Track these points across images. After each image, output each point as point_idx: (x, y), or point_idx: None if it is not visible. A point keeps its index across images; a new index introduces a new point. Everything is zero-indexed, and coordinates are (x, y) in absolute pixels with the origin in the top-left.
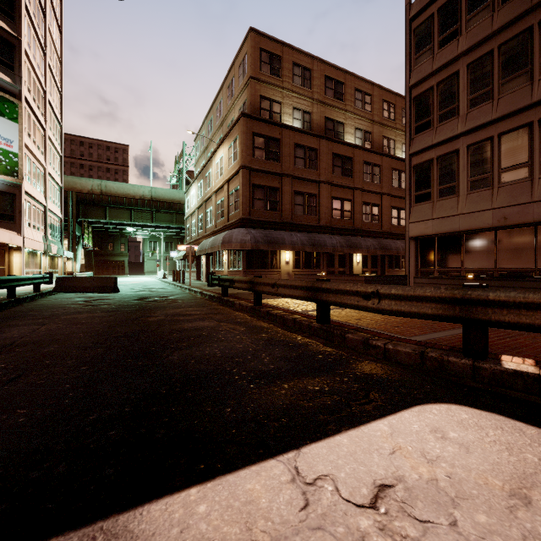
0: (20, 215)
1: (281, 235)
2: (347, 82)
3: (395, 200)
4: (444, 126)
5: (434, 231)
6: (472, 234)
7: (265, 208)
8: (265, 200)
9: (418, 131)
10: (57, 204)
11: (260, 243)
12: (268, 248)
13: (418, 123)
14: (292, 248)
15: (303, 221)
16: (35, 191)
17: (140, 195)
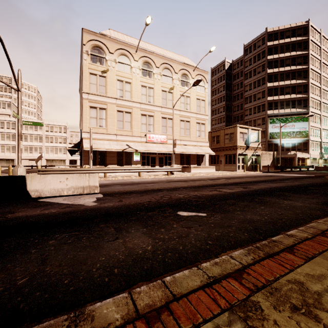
0: (309, 148)
1: None
2: None
3: None
4: None
5: None
6: None
7: None
8: None
9: None
10: None
11: None
12: None
13: None
14: None
15: None
16: (315, 138)
17: None
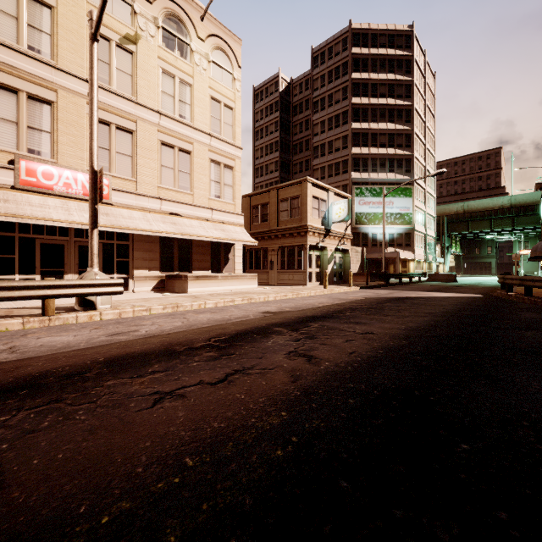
0: (413, 243)
1: None
2: None
3: None
4: None
5: None
6: None
7: None
8: None
9: None
10: (432, 229)
11: None
12: None
13: None
14: None
15: None
16: (419, 227)
17: (499, 206)
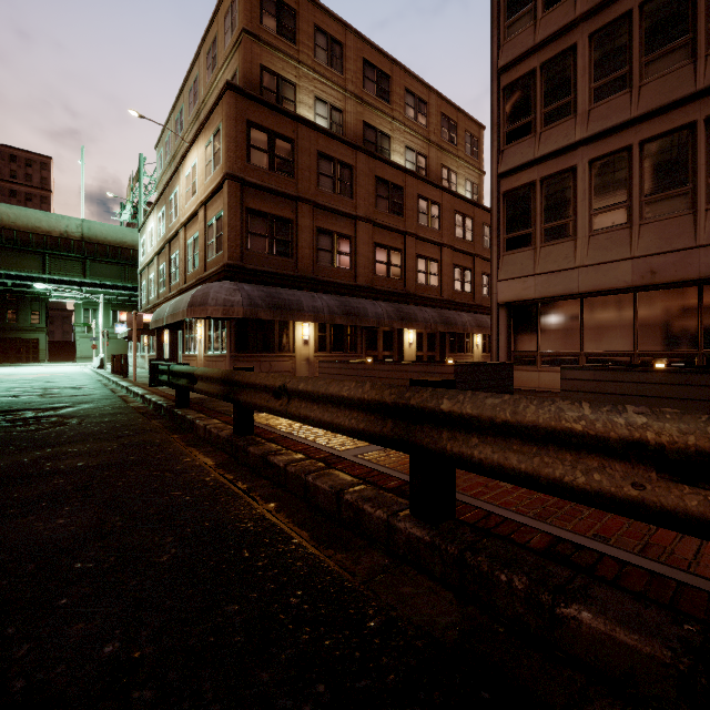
0: None
1: (297, 296)
2: (395, 76)
3: (458, 256)
4: (552, 130)
5: (538, 293)
6: (596, 298)
7: (270, 251)
8: (270, 238)
9: (510, 139)
10: None
11: (260, 308)
12: (273, 316)
13: (512, 127)
14: (314, 317)
15: (332, 277)
16: None
17: (61, 231)
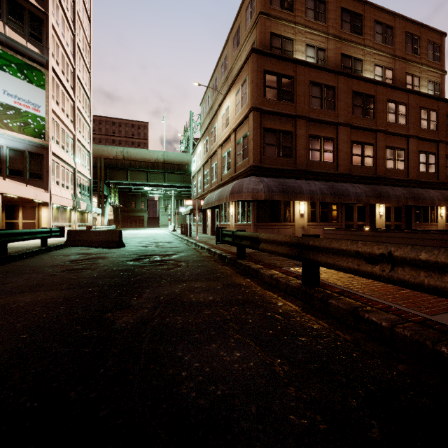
0: (47, 173)
1: (298, 183)
2: (366, 14)
3: (422, 144)
4: None
5: None
6: None
7: (277, 154)
8: (277, 146)
9: None
10: (87, 168)
11: (275, 193)
12: (283, 198)
13: None
14: (310, 198)
15: (319, 169)
16: (63, 154)
17: (155, 159)
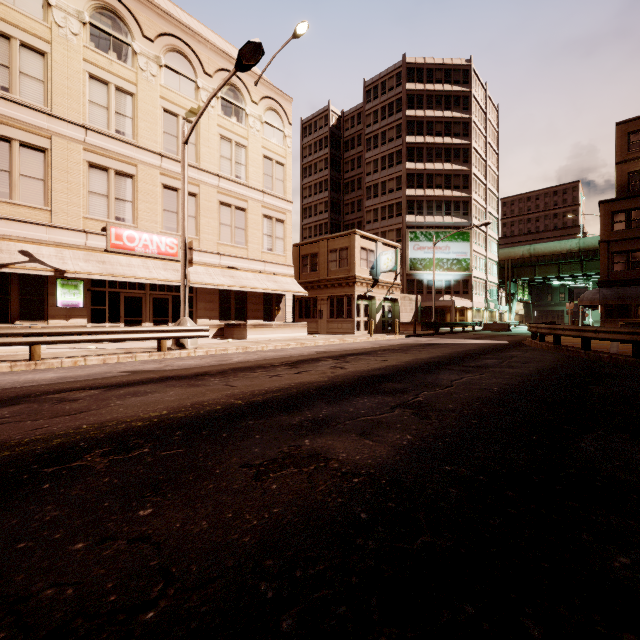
0: (471, 290)
1: (637, 291)
2: None
3: None
4: None
5: None
6: None
7: (627, 268)
8: (627, 262)
9: None
10: (495, 275)
11: (609, 300)
12: (617, 302)
13: None
14: None
15: None
16: (479, 273)
17: (567, 250)
